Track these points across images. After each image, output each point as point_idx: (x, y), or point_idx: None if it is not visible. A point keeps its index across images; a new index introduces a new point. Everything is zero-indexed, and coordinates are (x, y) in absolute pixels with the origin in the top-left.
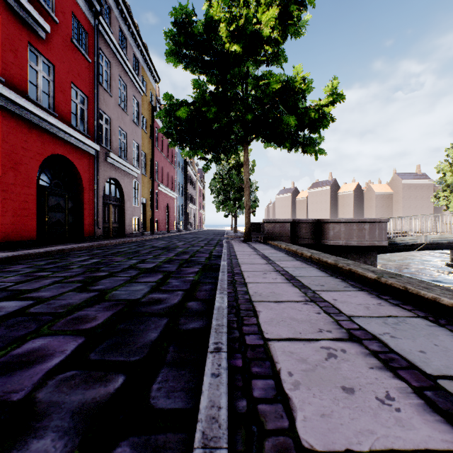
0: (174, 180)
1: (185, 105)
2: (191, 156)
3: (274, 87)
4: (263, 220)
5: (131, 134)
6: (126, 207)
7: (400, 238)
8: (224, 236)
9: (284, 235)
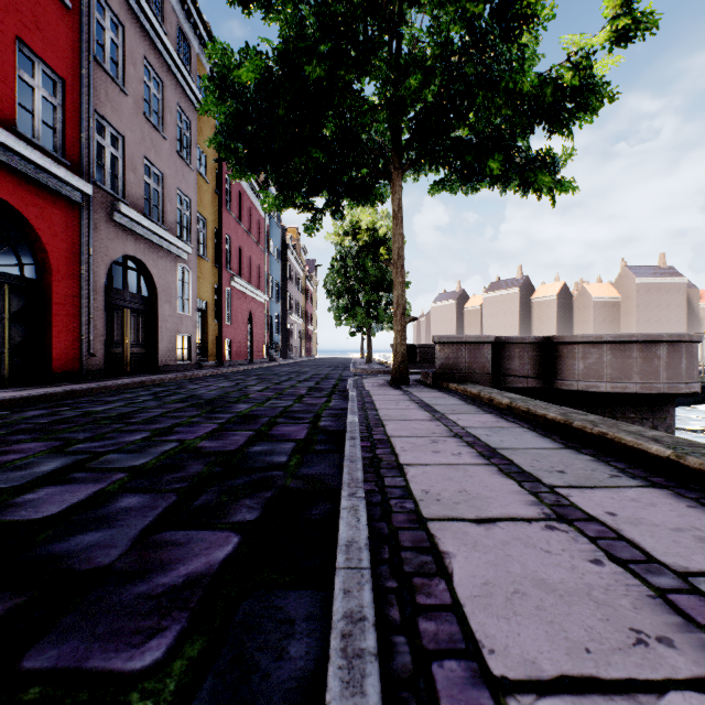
0: (263, 273)
1: (254, 54)
2: (282, 206)
3: None
4: (434, 338)
5: (173, 178)
6: (161, 315)
7: None
8: (348, 369)
9: (479, 370)
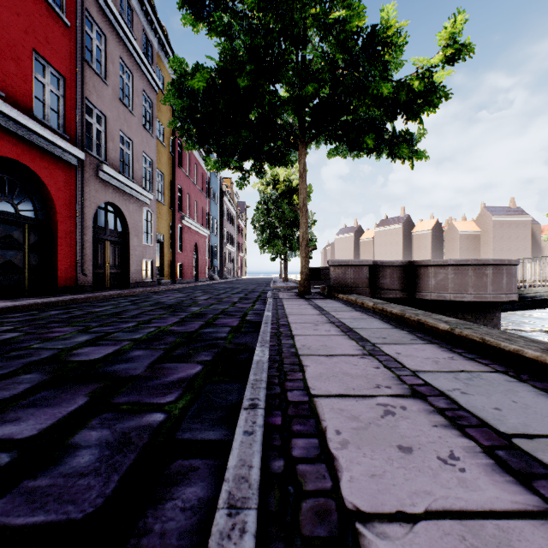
0: (205, 213)
1: (202, 69)
2: (220, 167)
3: (355, 24)
4: (328, 262)
5: (140, 144)
6: (132, 246)
7: (530, 290)
8: (269, 285)
9: (361, 285)
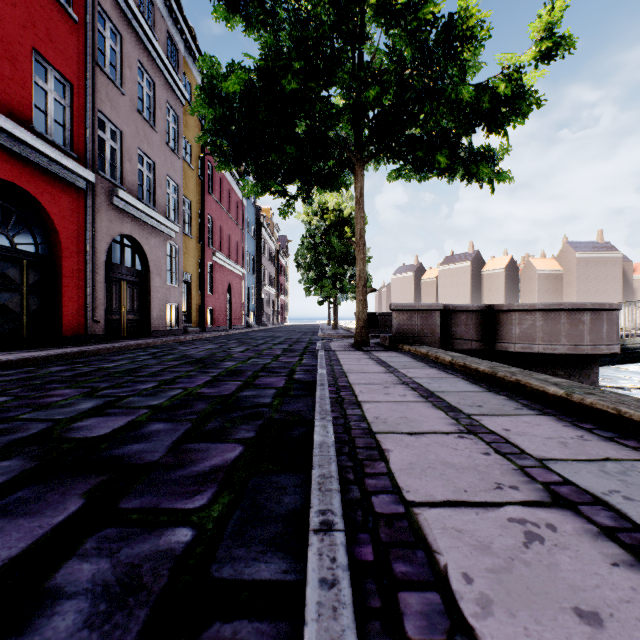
0: (240, 249)
1: (239, 69)
2: (259, 192)
3: (429, 10)
4: (391, 306)
5: (163, 166)
6: (153, 287)
7: (633, 340)
8: (317, 334)
9: (430, 334)
